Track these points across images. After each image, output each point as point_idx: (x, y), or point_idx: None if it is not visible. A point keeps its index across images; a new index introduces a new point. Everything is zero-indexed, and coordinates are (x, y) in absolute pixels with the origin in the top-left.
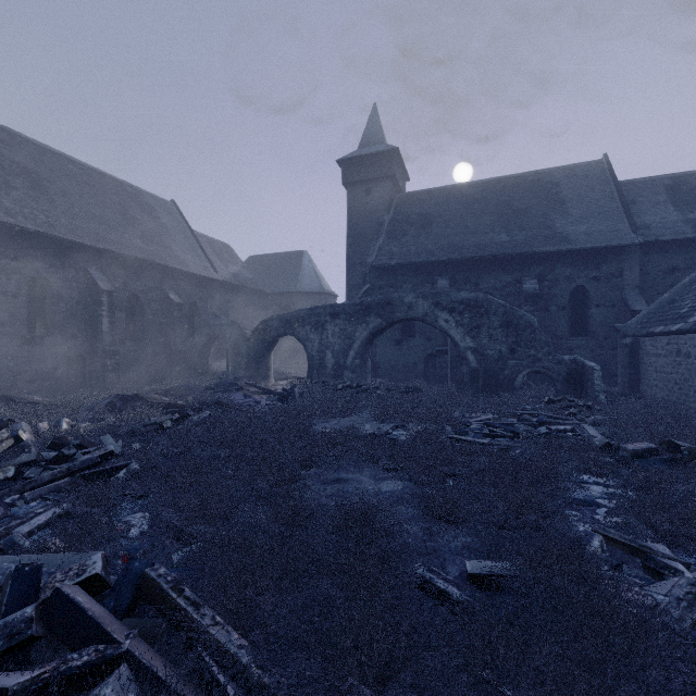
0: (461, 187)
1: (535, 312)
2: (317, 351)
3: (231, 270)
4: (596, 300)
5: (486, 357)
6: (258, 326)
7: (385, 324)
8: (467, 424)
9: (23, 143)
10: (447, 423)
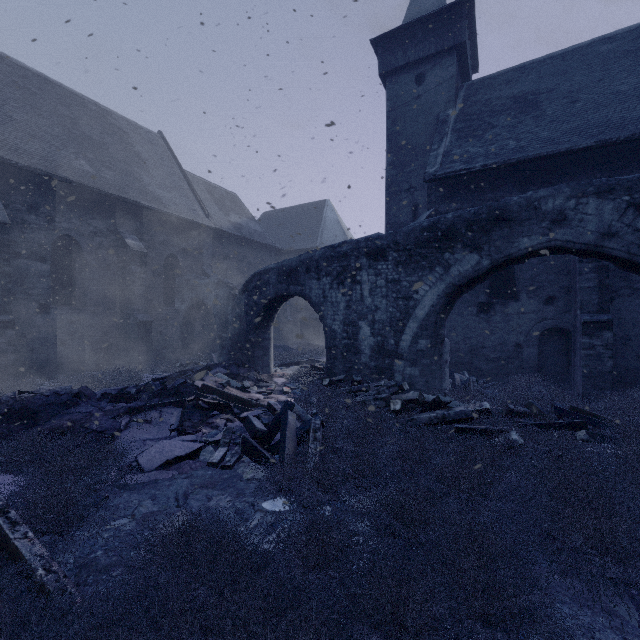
0: (585, 46)
1: None
2: (341, 323)
3: (232, 219)
4: None
5: None
6: (247, 283)
7: (489, 265)
8: None
9: None
10: None
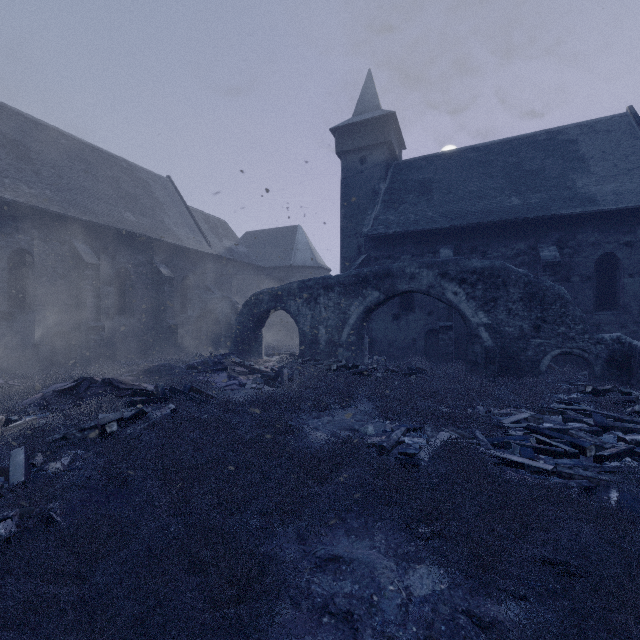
0: (463, 151)
1: (556, 283)
2: (309, 327)
3: (225, 244)
4: (629, 269)
5: (504, 335)
6: (248, 300)
7: (384, 297)
8: (504, 430)
9: (13, 115)
10: (477, 428)
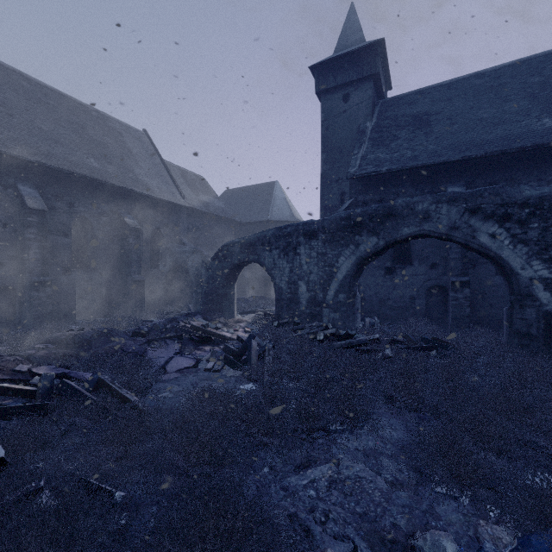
0: (465, 79)
1: None
2: (286, 282)
3: (201, 198)
4: None
5: None
6: (217, 252)
7: (384, 244)
8: None
9: None
10: None
